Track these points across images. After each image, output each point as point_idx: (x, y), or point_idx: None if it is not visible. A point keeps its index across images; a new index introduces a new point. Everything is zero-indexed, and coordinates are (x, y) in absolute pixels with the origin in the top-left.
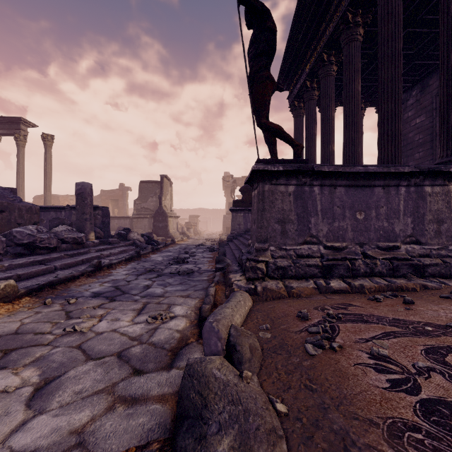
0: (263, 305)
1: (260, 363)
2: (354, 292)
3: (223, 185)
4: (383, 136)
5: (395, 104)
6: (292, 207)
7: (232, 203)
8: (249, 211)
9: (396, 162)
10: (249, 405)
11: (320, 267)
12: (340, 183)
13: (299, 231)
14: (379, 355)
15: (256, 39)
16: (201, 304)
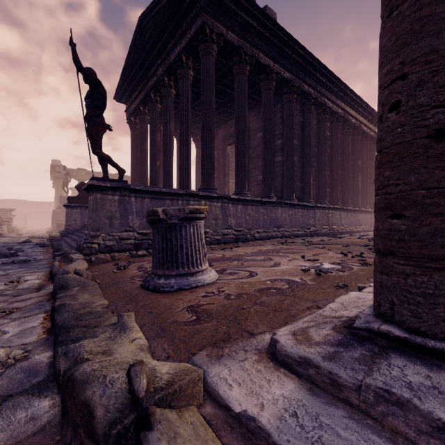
0: (95, 266)
1: (91, 279)
2: (150, 255)
3: (51, 174)
4: (181, 167)
5: (187, 149)
6: (117, 209)
7: (64, 197)
8: (87, 208)
9: (188, 184)
10: (86, 281)
11: (133, 244)
12: (147, 196)
13: (122, 224)
14: (141, 267)
15: (92, 95)
16: (48, 273)
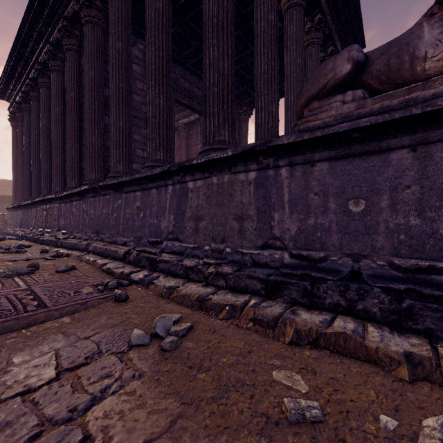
0: None
1: None
2: None
3: None
4: None
5: None
6: None
7: None
8: None
9: None
10: None
11: None
12: None
13: None
14: None
15: None
16: None
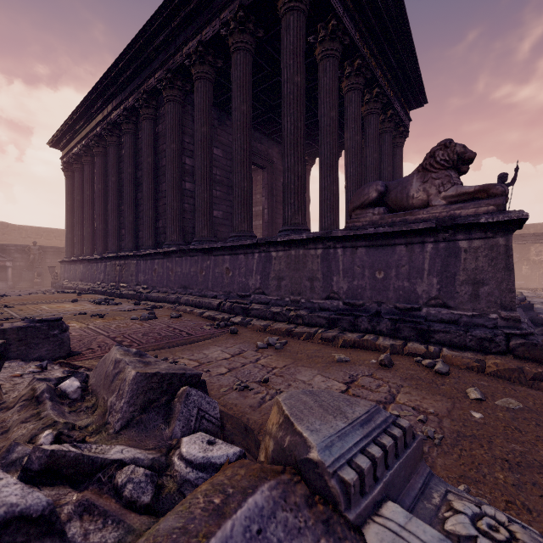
0: None
1: None
2: None
3: None
4: None
5: None
6: None
7: None
8: None
9: None
10: None
11: None
12: None
13: None
14: None
15: None
16: None
